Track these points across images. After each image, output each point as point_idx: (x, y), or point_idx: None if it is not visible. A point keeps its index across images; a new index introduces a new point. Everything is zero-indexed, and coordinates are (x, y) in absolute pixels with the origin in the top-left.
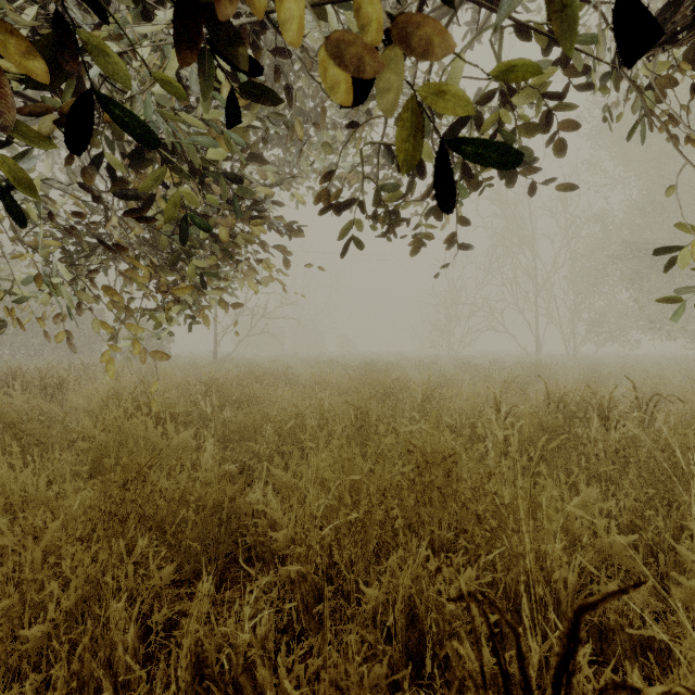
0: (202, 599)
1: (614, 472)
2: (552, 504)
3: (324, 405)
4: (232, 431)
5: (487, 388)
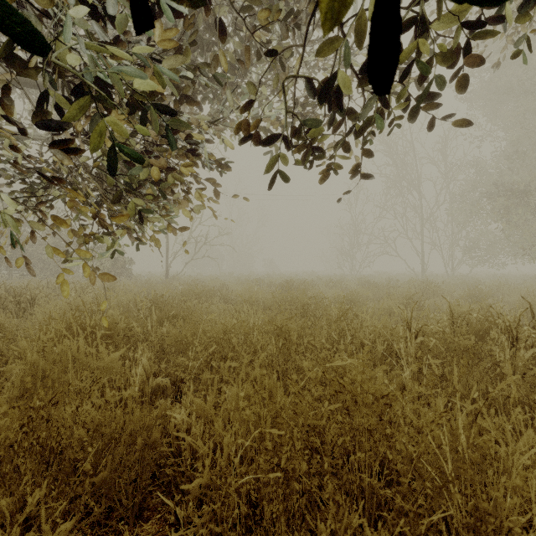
0: (118, 535)
1: (532, 396)
2: (521, 473)
3: (250, 321)
4: (168, 345)
5: (389, 304)
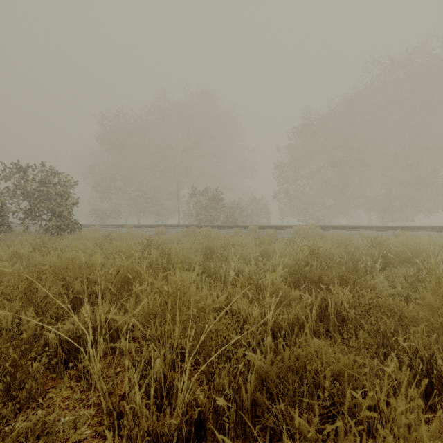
0: None
1: None
2: None
3: None
4: None
5: None
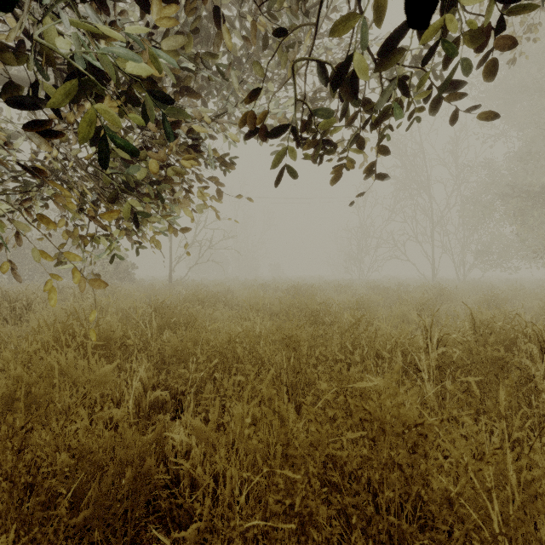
0: None
1: None
2: None
3: (256, 328)
4: (169, 354)
5: (403, 310)
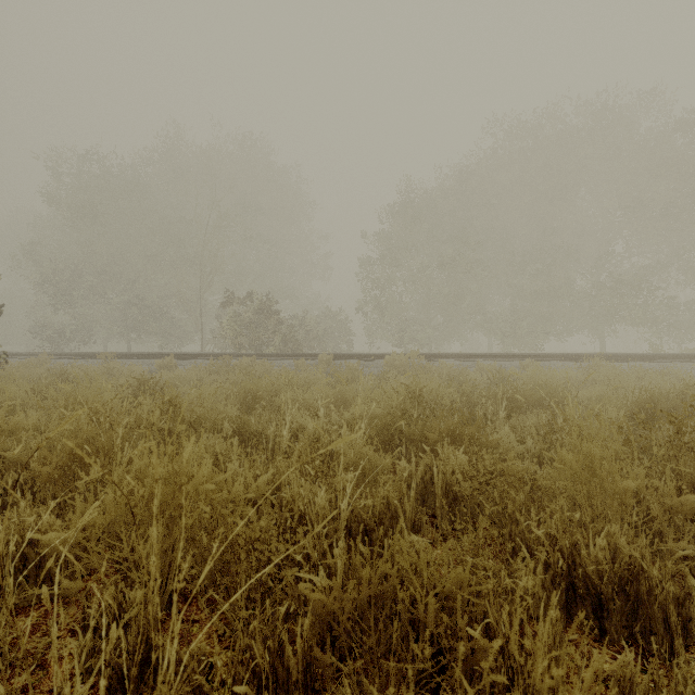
0: None
1: None
2: None
3: None
4: None
5: None
